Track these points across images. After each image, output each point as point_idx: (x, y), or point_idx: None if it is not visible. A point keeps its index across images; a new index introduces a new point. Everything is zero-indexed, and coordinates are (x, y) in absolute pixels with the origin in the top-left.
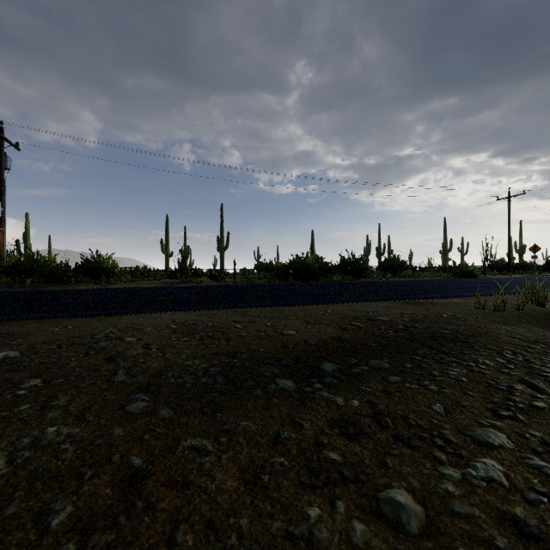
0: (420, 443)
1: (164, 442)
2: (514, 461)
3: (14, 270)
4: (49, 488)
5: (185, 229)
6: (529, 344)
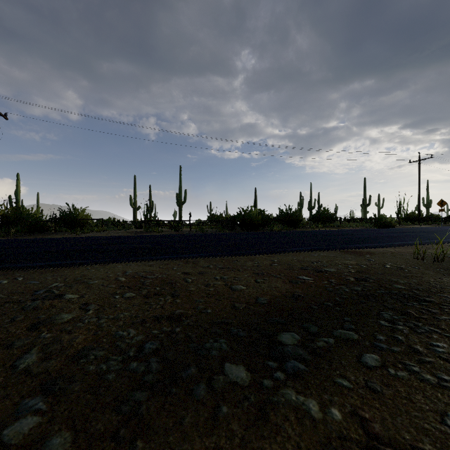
0: None
1: None
2: None
3: (1, 221)
4: None
5: (150, 187)
6: None
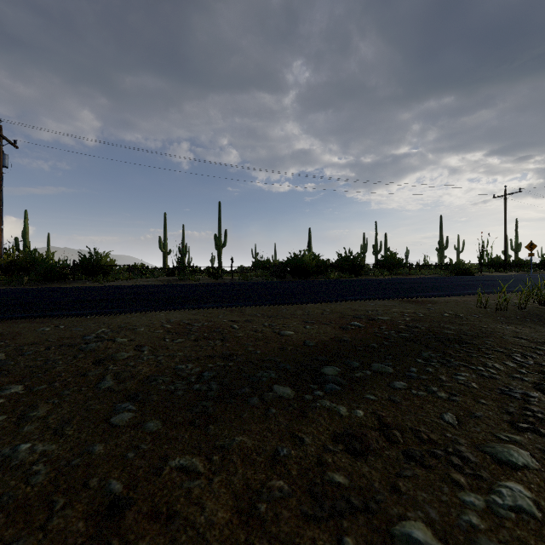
0: (435, 462)
1: (149, 461)
2: (542, 484)
3: (11, 267)
4: (13, 522)
5: (183, 227)
6: (538, 345)
